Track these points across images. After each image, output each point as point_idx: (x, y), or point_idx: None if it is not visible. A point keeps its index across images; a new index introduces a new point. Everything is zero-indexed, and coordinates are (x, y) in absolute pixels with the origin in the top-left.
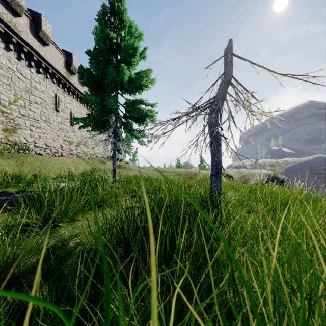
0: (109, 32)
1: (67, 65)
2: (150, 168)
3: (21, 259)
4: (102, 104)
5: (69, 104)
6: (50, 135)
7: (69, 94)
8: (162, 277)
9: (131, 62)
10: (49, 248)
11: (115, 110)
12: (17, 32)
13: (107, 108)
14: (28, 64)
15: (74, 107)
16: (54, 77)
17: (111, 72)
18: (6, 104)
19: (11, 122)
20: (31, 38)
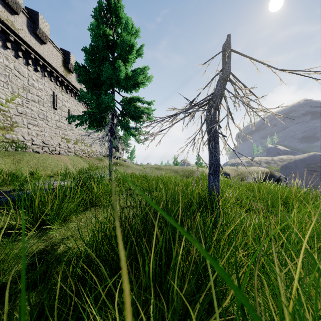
0: (105, 29)
1: (65, 64)
2: (147, 166)
3: (3, 267)
4: (98, 101)
5: (66, 102)
6: (47, 133)
7: (67, 93)
8: (156, 293)
9: (128, 59)
10: (37, 253)
11: (112, 108)
12: (14, 30)
13: (103, 105)
14: (26, 63)
15: (71, 105)
16: (52, 75)
17: (107, 68)
18: (3, 102)
19: (8, 120)
20: (29, 36)
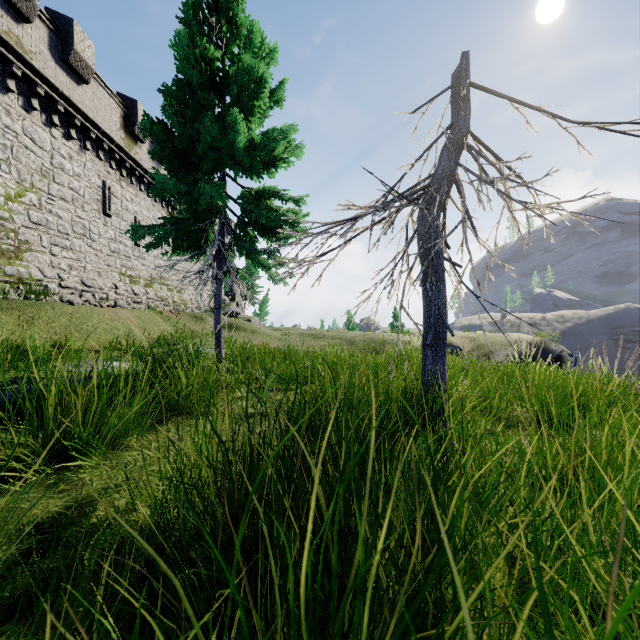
0: (206, 48)
1: (127, 125)
2: (294, 331)
3: None
4: (192, 196)
5: (130, 202)
6: (92, 263)
7: (131, 183)
8: None
9: (253, 108)
10: (43, 525)
11: (220, 210)
12: (23, 54)
13: (203, 204)
14: (47, 121)
15: (141, 209)
16: (101, 147)
17: (209, 126)
18: (0, 200)
19: (11, 237)
20: (53, 67)
